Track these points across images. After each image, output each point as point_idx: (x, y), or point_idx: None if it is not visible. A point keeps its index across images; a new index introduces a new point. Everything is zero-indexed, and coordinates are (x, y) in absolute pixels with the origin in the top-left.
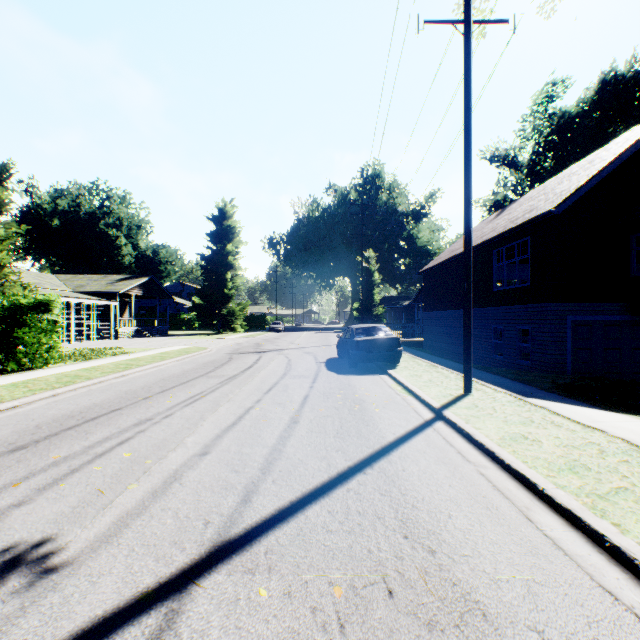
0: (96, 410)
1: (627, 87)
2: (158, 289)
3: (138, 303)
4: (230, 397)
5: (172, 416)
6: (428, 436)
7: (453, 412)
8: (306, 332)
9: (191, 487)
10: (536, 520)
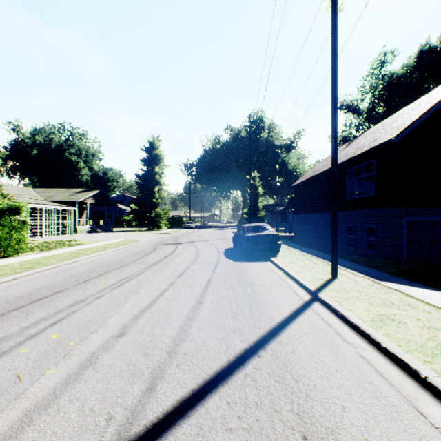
0: (43, 292)
1: (438, 55)
2: (106, 199)
3: (93, 208)
4: (150, 280)
5: (102, 297)
6: (309, 317)
7: (327, 294)
8: (210, 229)
9: (103, 372)
10: (428, 414)
